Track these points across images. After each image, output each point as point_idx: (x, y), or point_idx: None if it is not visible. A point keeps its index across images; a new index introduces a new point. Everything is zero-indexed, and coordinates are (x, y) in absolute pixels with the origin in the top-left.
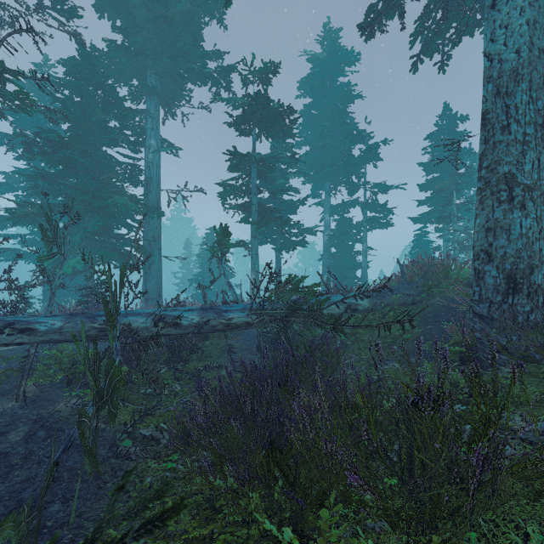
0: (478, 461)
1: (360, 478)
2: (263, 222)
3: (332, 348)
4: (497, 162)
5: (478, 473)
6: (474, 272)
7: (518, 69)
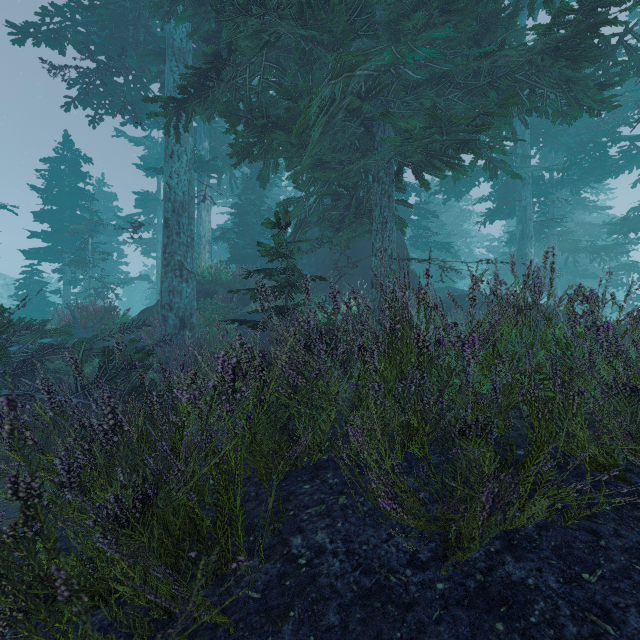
0: None
1: None
2: None
3: None
4: (175, 252)
5: None
6: (163, 317)
7: (184, 203)
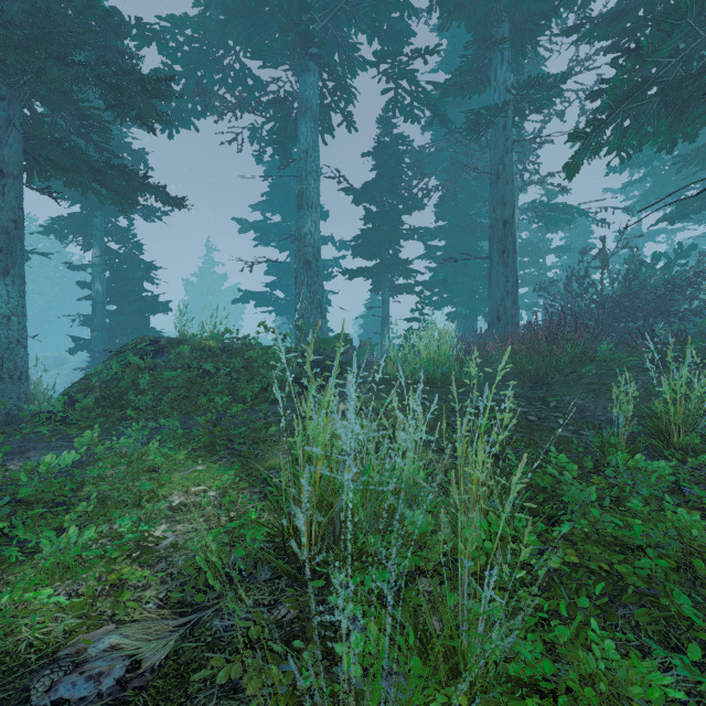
0: None
1: None
2: None
3: None
4: None
5: None
6: None
7: None
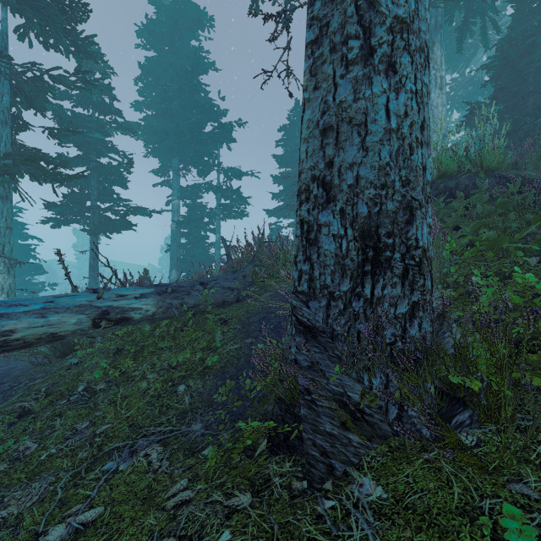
0: None
1: None
2: (4, 166)
3: (56, 408)
4: None
5: None
6: (301, 229)
7: None
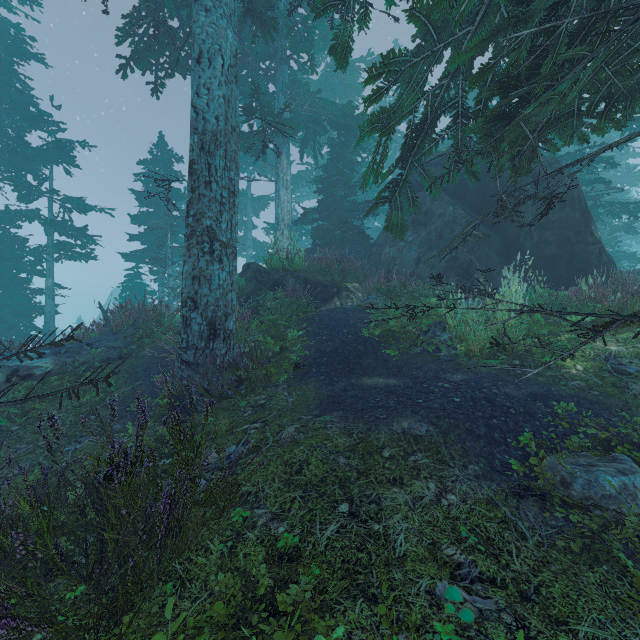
0: (166, 506)
1: (14, 619)
2: None
3: None
4: (202, 214)
5: (167, 518)
6: (183, 319)
7: (217, 134)
